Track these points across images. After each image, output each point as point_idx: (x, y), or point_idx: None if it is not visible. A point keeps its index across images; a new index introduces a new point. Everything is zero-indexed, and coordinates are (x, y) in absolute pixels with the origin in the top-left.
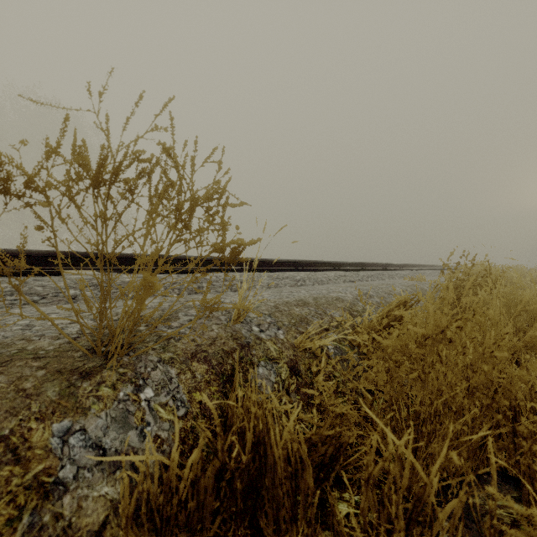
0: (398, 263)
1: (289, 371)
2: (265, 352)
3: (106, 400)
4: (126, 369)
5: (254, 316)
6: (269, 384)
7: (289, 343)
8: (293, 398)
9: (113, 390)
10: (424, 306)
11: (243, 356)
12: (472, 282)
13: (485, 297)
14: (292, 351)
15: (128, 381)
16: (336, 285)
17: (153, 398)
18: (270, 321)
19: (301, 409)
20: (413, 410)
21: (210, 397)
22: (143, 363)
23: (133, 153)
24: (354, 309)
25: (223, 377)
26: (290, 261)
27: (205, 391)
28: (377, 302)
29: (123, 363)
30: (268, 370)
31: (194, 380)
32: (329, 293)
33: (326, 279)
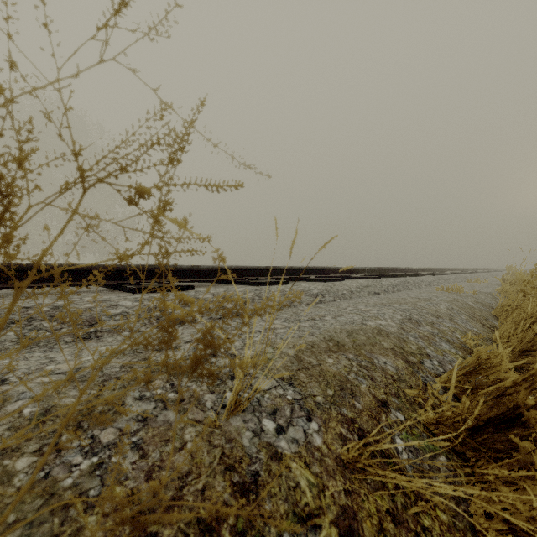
0: (418, 267)
1: None
2: (291, 499)
3: None
4: None
5: (265, 388)
6: None
7: (332, 457)
8: None
9: None
10: None
11: (245, 528)
12: None
13: None
14: (341, 482)
15: None
16: (362, 301)
17: None
18: (293, 398)
19: None
20: None
21: None
22: None
23: None
24: (407, 349)
25: None
26: (303, 268)
27: None
28: (430, 332)
29: None
30: None
31: None
32: (364, 320)
33: (348, 292)
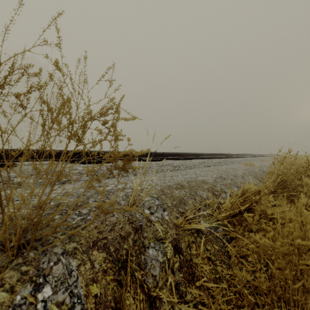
0: (235, 153)
1: (173, 249)
2: (154, 234)
3: (0, 308)
4: (29, 266)
5: (146, 200)
6: (157, 265)
7: (172, 223)
8: (177, 277)
9: (10, 294)
10: (298, 210)
11: (137, 239)
12: (295, 170)
13: (308, 182)
14: (175, 231)
15: (28, 280)
16: (199, 169)
17: (51, 298)
18: (158, 204)
19: (184, 287)
20: (267, 275)
21: (105, 288)
22: (47, 257)
23: (21, 67)
24: (215, 189)
25: (119, 264)
26: (170, 153)
27: (101, 282)
28: (229, 183)
29: (28, 259)
30: (156, 251)
31: (92, 271)
32: (197, 177)
33: (193, 165)
